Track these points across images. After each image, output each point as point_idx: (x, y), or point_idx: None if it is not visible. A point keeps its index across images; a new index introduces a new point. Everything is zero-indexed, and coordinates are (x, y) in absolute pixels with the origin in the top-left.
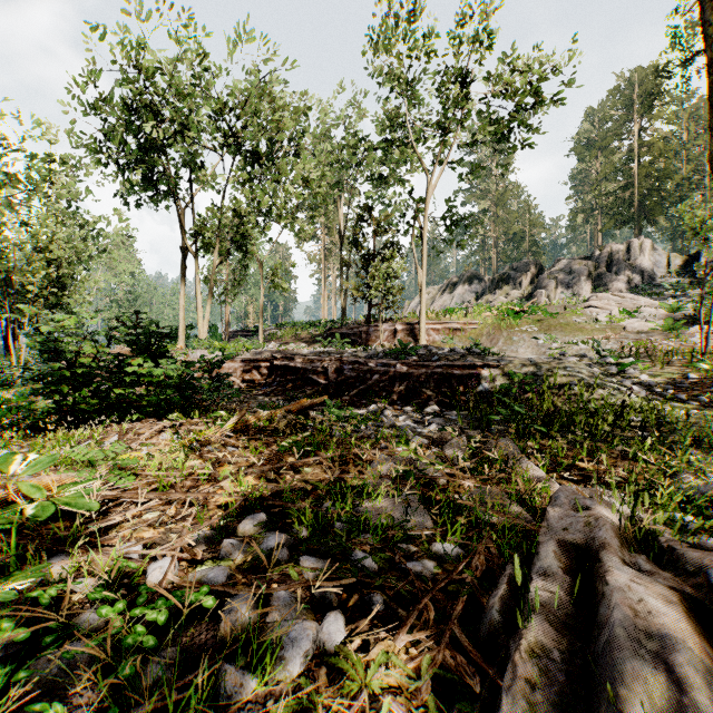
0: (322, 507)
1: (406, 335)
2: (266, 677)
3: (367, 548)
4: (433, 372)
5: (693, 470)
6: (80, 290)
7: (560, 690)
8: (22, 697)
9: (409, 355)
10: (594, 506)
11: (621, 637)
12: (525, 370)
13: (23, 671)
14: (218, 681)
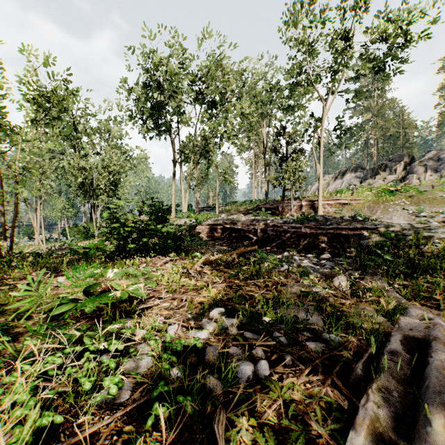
0: (255, 308)
1: (308, 208)
2: (229, 384)
3: (281, 332)
4: (327, 232)
5: None
6: (123, 187)
7: (396, 411)
8: (121, 374)
9: (310, 221)
10: (434, 318)
11: (433, 383)
12: (396, 231)
13: (125, 359)
14: (207, 378)
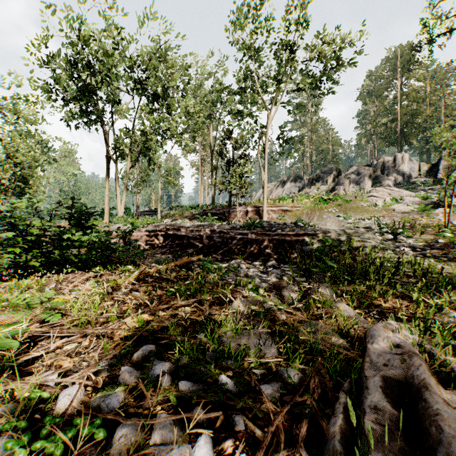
0: (197, 338)
1: (254, 214)
2: None
3: (230, 373)
4: (273, 239)
5: (453, 307)
6: (37, 183)
7: None
8: None
9: (256, 227)
10: (403, 344)
11: None
12: (332, 237)
13: None
14: None
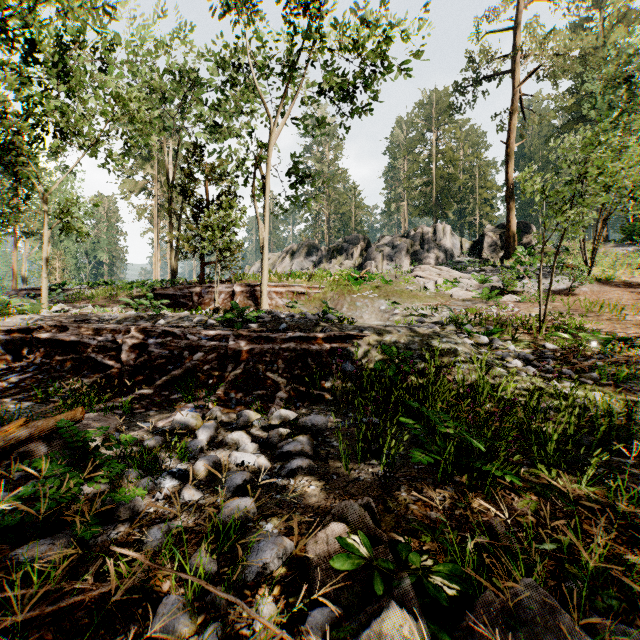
0: None
1: (245, 298)
2: None
3: None
4: (283, 348)
5: None
6: None
7: None
8: None
9: (248, 323)
10: None
11: None
12: (395, 342)
13: None
14: None
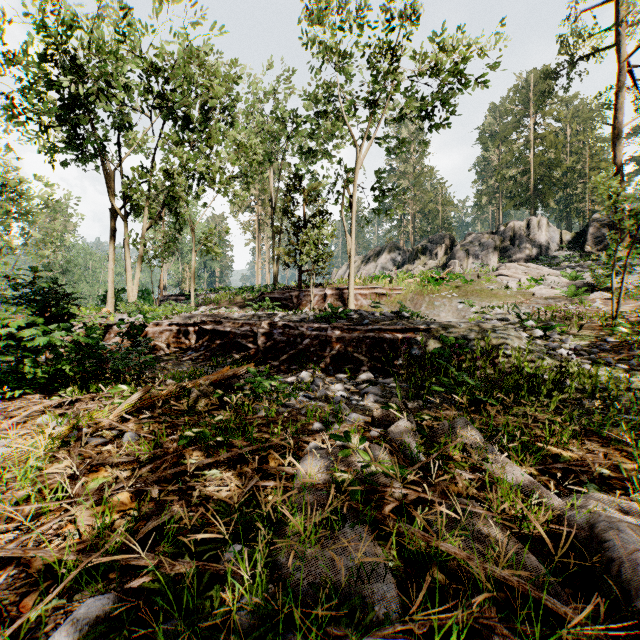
0: (221, 560)
1: (335, 300)
2: None
3: None
4: (365, 336)
5: None
6: None
7: None
8: None
9: (340, 319)
10: None
11: None
12: (455, 334)
13: None
14: None
